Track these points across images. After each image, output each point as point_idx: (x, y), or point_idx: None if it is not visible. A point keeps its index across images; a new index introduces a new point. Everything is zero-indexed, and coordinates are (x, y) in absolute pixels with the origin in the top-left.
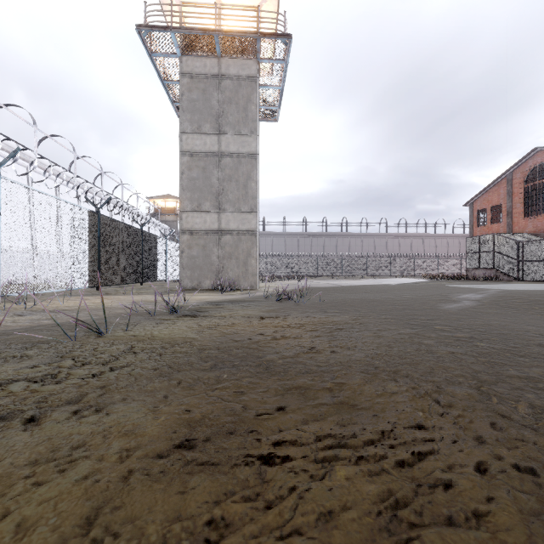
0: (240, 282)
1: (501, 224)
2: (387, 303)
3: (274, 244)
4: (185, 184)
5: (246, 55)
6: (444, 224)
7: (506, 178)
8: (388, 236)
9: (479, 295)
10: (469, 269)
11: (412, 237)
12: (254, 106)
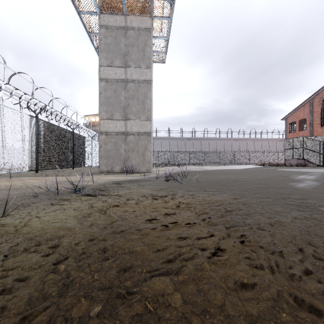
0: (140, 167)
1: (305, 131)
2: (248, 182)
3: (163, 144)
4: (102, 100)
5: (143, 13)
6: (267, 132)
7: (308, 102)
8: (232, 139)
9: (312, 176)
10: (286, 159)
11: (247, 140)
12: (149, 48)
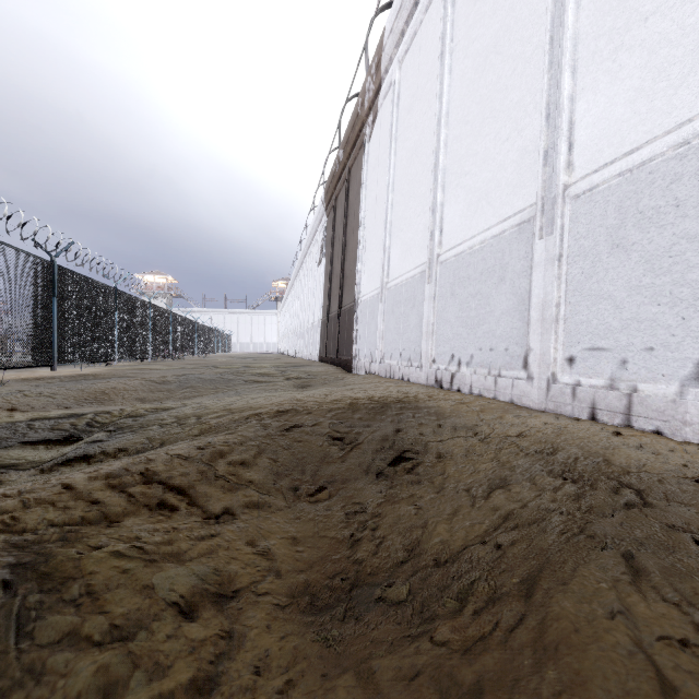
0: None
1: None
2: None
3: None
4: None
5: None
6: None
7: None
8: None
9: None
10: None
11: None
12: None
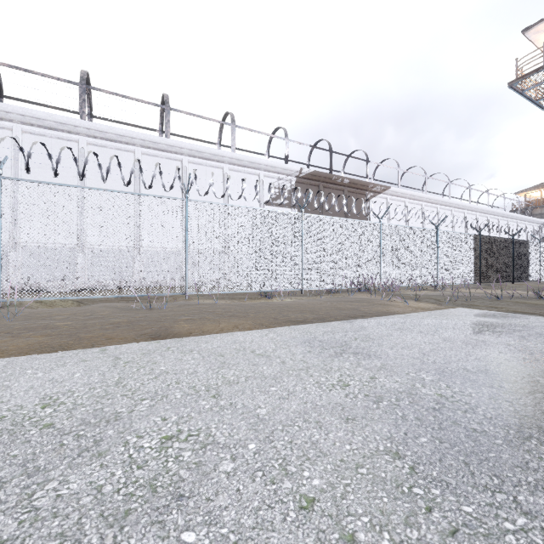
0: None
1: None
2: None
3: None
4: None
5: None
6: None
7: None
8: None
9: None
10: None
11: None
12: None
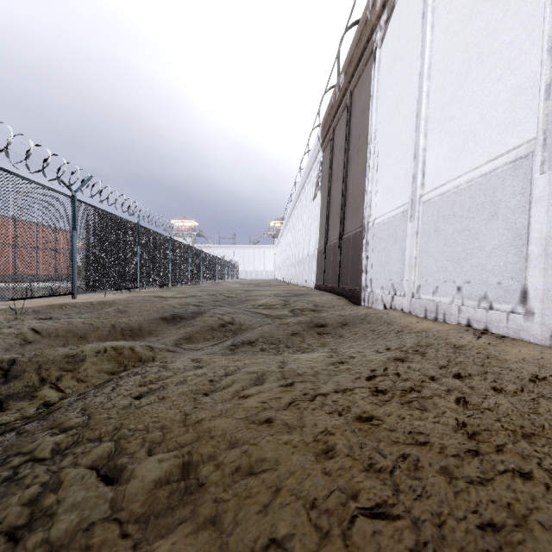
0: None
1: None
2: None
3: None
4: None
5: None
6: None
7: None
8: None
9: None
10: None
11: None
12: None
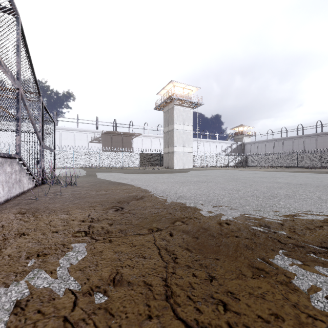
0: (171, 167)
1: None
2: None
3: (306, 143)
4: (164, 141)
5: (171, 102)
6: None
7: None
8: None
9: None
10: None
11: None
12: (173, 115)
